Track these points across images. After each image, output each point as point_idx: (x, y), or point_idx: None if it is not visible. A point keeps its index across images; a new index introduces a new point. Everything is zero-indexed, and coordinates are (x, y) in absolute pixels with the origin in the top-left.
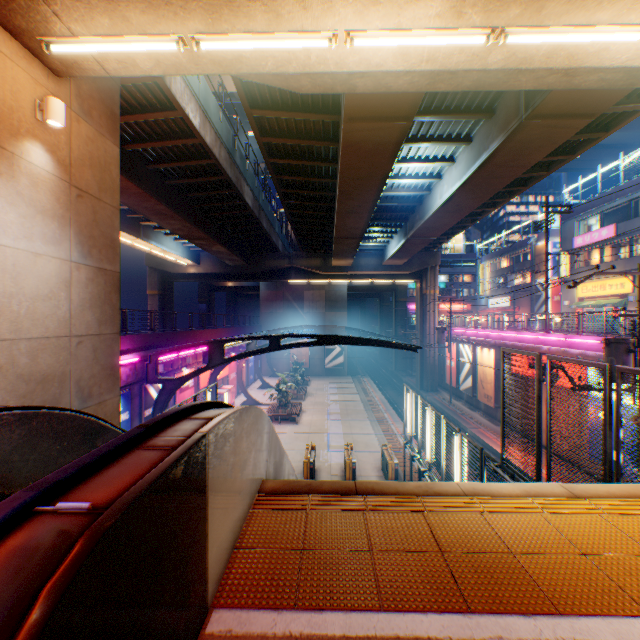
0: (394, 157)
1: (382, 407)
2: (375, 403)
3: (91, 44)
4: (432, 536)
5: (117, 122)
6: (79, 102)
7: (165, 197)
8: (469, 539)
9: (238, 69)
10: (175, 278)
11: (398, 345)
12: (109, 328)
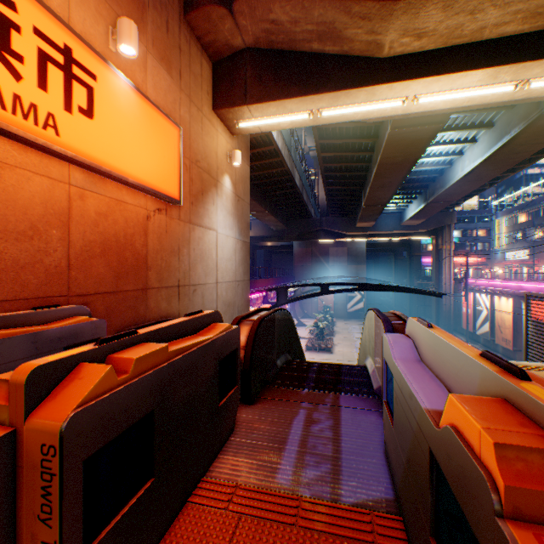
0: (425, 147)
1: None
2: None
3: (260, 120)
4: None
5: (248, 151)
6: (238, 146)
7: None
8: None
9: (338, 120)
10: None
11: (424, 292)
12: (246, 277)
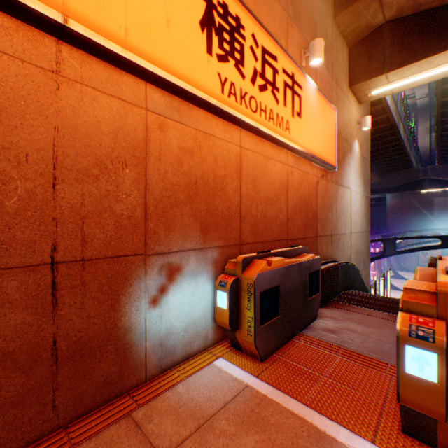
0: None
1: None
2: None
3: (394, 83)
4: None
5: (368, 115)
6: (361, 113)
7: None
8: None
9: None
10: None
11: None
12: (367, 228)
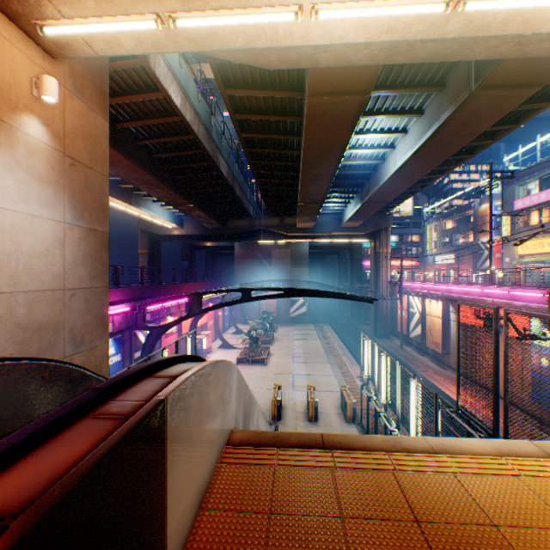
0: (353, 128)
1: (340, 351)
2: (334, 348)
3: (80, 26)
4: (405, 501)
5: (107, 100)
6: (72, 81)
7: (152, 169)
8: (445, 506)
9: (211, 46)
10: (162, 239)
11: (356, 297)
12: (99, 282)
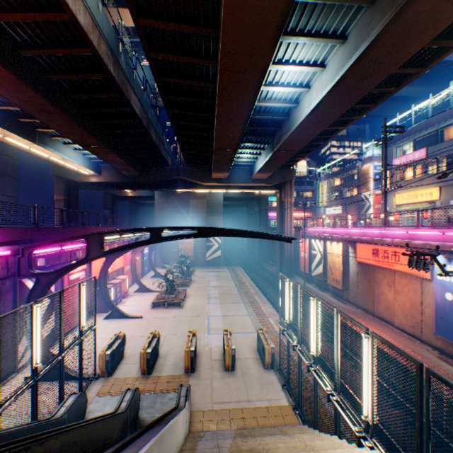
0: (277, 38)
1: (252, 291)
2: (247, 287)
3: None
4: None
5: None
6: None
7: (45, 91)
8: None
9: None
10: (79, 186)
11: (274, 236)
12: None
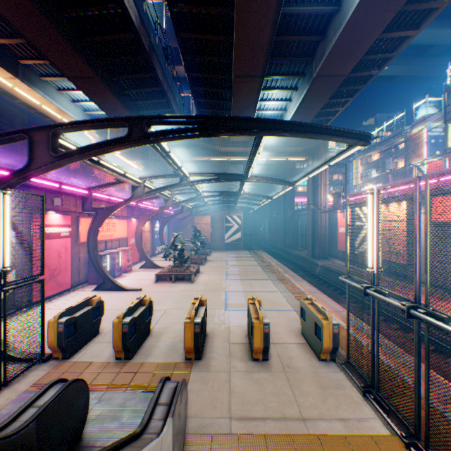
0: None
1: (281, 269)
2: (273, 267)
3: None
4: None
5: None
6: None
7: None
8: None
9: None
10: None
11: (338, 133)
12: None
